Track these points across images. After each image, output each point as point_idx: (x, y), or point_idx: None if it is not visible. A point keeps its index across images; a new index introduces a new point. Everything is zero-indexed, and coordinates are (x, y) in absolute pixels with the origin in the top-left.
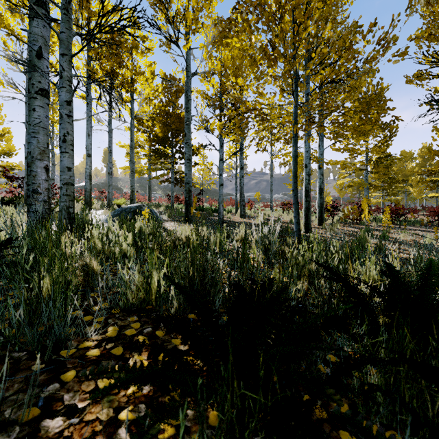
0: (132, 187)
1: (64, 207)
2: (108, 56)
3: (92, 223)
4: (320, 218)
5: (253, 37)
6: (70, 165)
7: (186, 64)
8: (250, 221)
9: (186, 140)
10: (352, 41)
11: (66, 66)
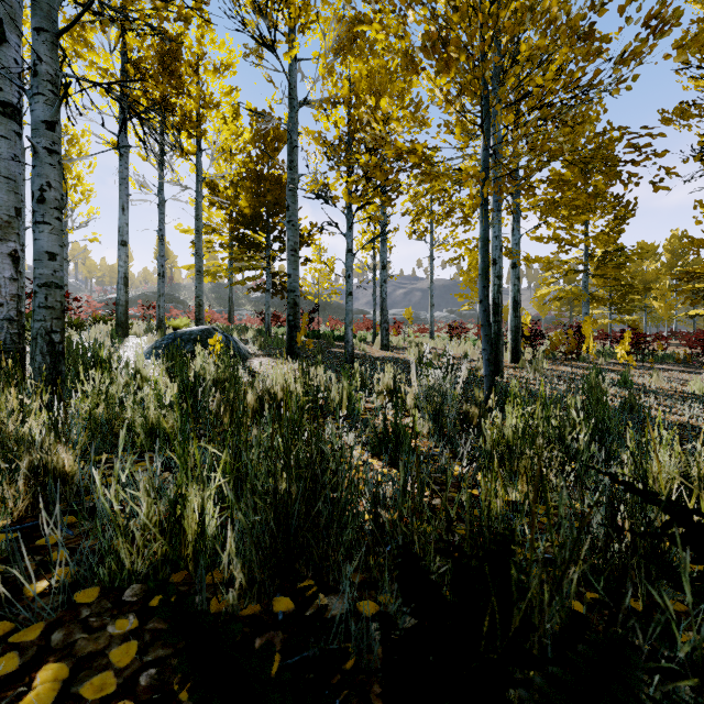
0: (198, 298)
1: (42, 331)
2: (156, 75)
3: (109, 361)
4: (515, 351)
5: (411, 13)
6: (54, 249)
7: (290, 85)
8: (397, 356)
9: (290, 217)
10: (593, 24)
11: (45, 53)
